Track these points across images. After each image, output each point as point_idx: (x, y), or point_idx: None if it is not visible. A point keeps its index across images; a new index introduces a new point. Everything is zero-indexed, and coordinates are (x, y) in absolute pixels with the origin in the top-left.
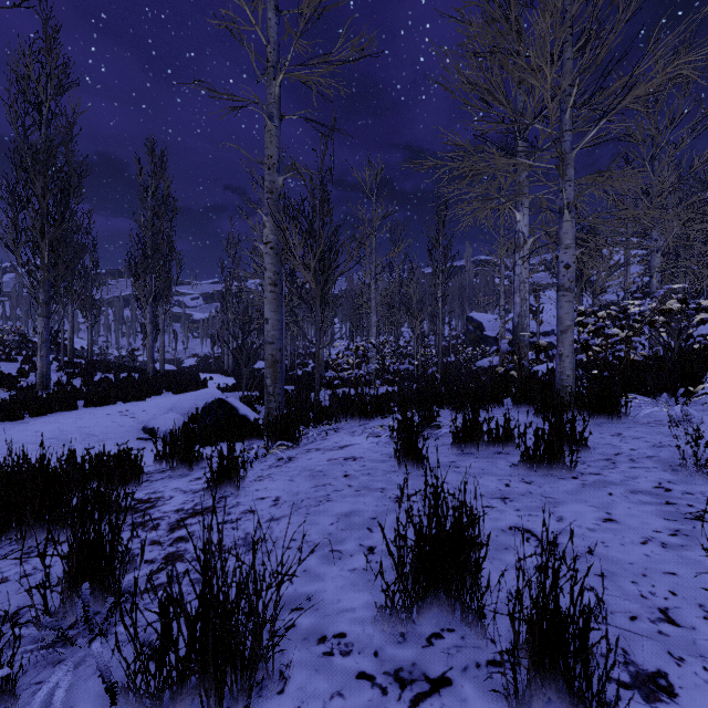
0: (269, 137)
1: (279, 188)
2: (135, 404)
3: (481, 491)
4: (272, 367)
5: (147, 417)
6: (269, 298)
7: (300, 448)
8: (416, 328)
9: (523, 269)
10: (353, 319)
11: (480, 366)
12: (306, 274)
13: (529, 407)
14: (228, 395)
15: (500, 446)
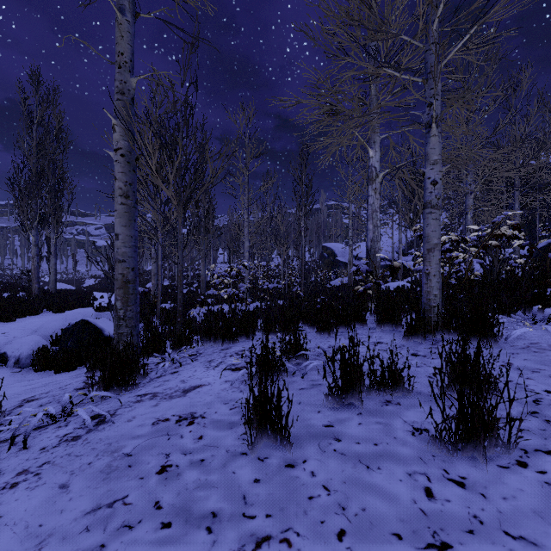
0: (119, 31)
1: (132, 90)
2: (0, 325)
3: (392, 519)
4: (123, 288)
5: (4, 340)
6: (119, 210)
7: (136, 390)
8: (283, 253)
9: (375, 199)
10: (230, 245)
11: (334, 285)
12: (168, 190)
13: (392, 326)
14: (102, 314)
15: (386, 390)
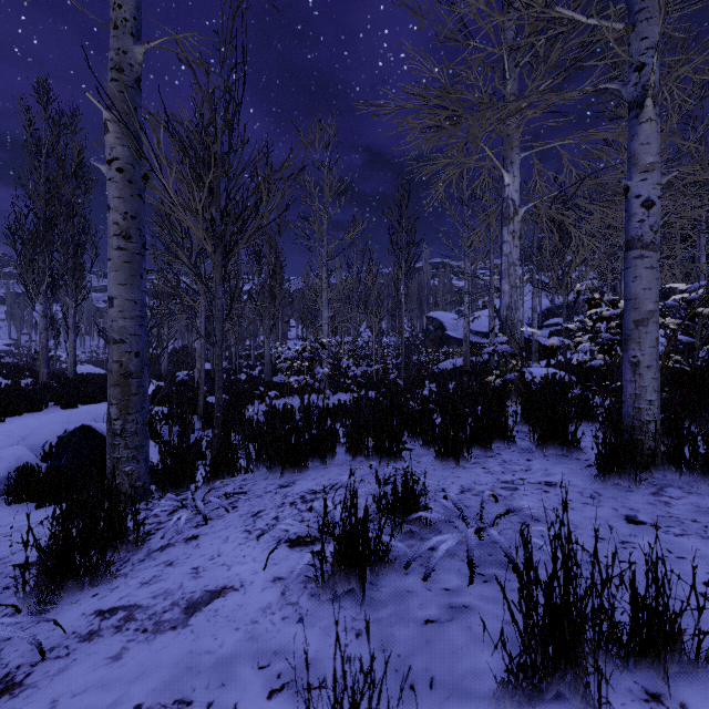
0: None
1: (136, 66)
2: None
3: None
4: (120, 385)
5: None
6: (114, 259)
7: (107, 590)
8: (375, 326)
9: (514, 247)
10: (303, 315)
11: (443, 369)
12: (199, 229)
13: (561, 449)
14: None
15: (636, 656)
